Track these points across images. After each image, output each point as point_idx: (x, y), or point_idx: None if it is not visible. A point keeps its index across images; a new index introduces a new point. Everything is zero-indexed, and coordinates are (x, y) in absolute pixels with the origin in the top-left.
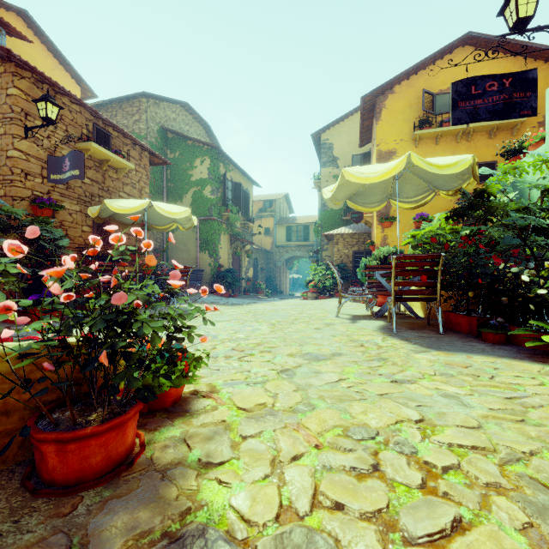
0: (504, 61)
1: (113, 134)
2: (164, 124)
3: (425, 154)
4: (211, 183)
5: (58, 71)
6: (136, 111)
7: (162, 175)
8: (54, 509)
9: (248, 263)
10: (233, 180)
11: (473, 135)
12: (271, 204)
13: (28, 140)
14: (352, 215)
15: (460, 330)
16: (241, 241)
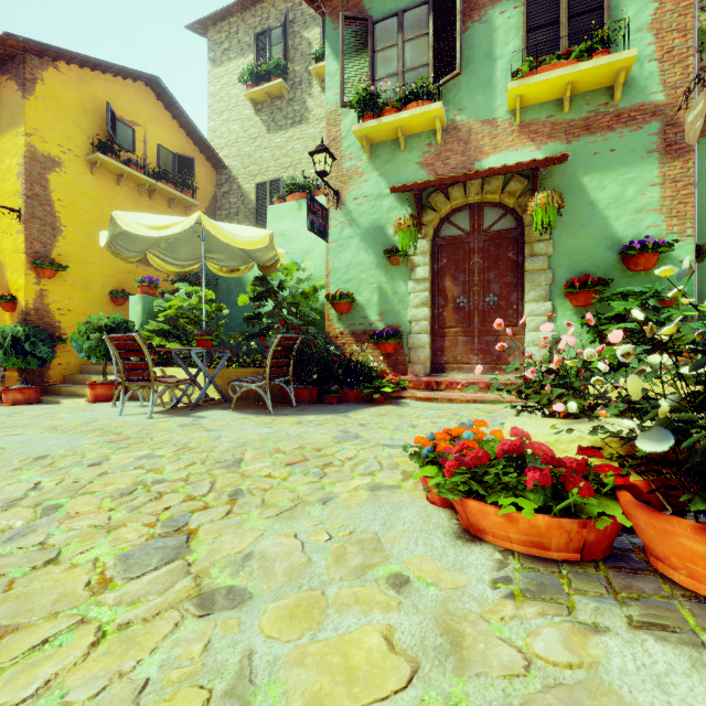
0: (180, 134)
1: None
2: None
3: (105, 190)
4: None
5: None
6: None
7: None
8: None
9: None
10: None
11: (156, 196)
12: None
13: None
14: None
15: (301, 401)
16: None
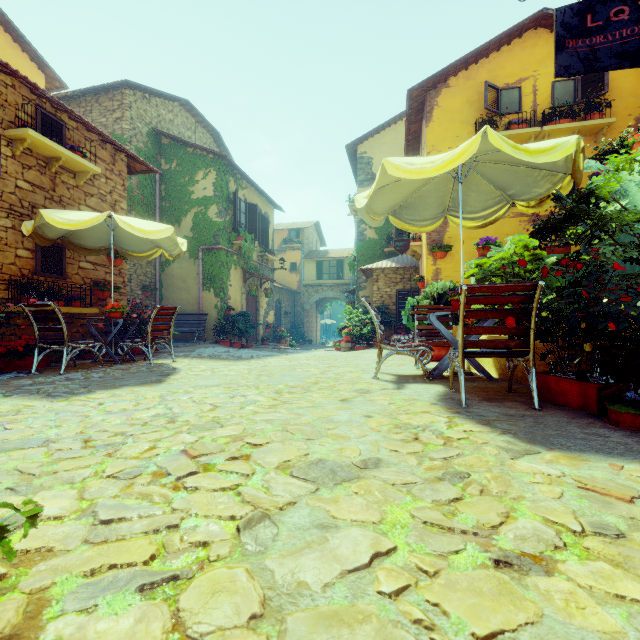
0: None
1: (69, 124)
2: (156, 126)
3: None
4: (217, 202)
5: (12, 50)
6: (118, 106)
7: (154, 191)
8: None
9: (267, 305)
10: (248, 200)
11: None
12: (298, 234)
13: None
14: (396, 243)
15: (565, 403)
16: (257, 277)
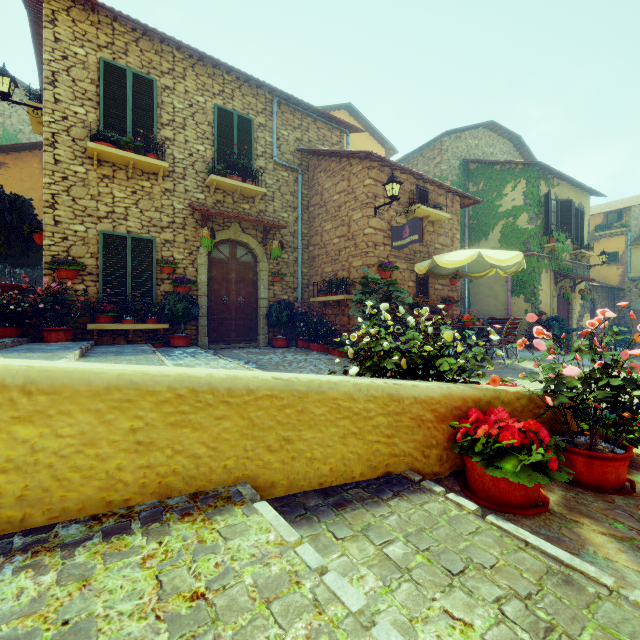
0: None
1: (430, 189)
2: (465, 156)
3: None
4: (527, 209)
5: (369, 142)
6: (437, 153)
7: (463, 213)
8: (596, 496)
9: (581, 308)
10: (558, 198)
11: None
12: (620, 216)
13: (376, 217)
14: None
15: None
16: (572, 278)
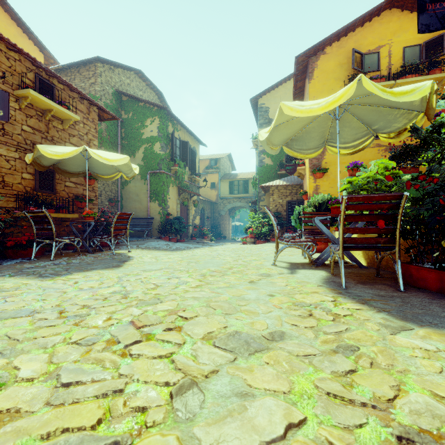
0: None
1: (58, 86)
2: (118, 88)
3: None
4: (160, 140)
5: (22, 38)
6: (92, 74)
7: (117, 133)
8: None
9: (195, 212)
10: (181, 139)
11: None
12: (216, 162)
13: None
14: (287, 167)
15: (425, 287)
16: (188, 192)
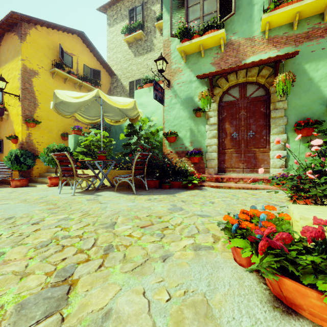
0: (94, 59)
1: None
2: None
3: (58, 86)
4: None
5: None
6: None
7: None
8: None
9: None
10: None
11: (82, 88)
12: None
13: None
14: None
15: (150, 187)
16: None
